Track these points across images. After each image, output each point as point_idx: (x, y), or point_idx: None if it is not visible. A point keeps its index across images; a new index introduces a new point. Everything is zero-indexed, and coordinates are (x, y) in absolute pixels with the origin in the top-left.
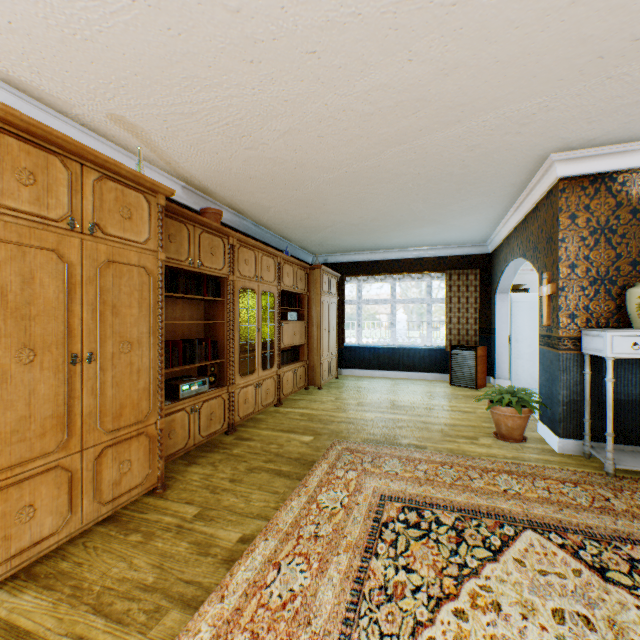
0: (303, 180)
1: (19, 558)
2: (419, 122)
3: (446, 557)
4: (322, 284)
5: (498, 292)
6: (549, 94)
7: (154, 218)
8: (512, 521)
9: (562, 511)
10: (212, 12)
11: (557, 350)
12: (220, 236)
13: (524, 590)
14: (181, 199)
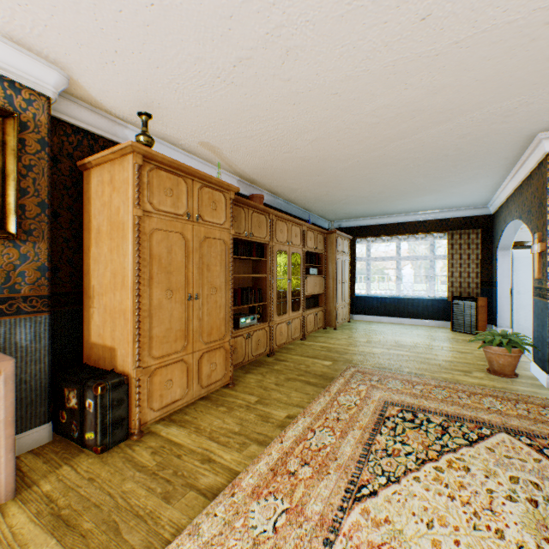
0: (324, 169)
1: (166, 408)
2: (415, 124)
3: (432, 440)
4: (337, 245)
5: (499, 249)
6: (526, 94)
7: (228, 207)
8: (490, 427)
9: (537, 425)
10: (272, 83)
11: (546, 300)
12: (264, 214)
13: (490, 464)
14: None
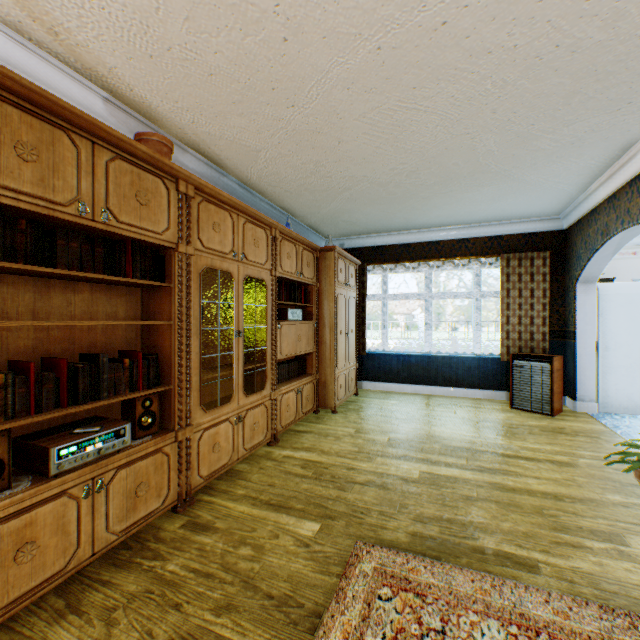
0: (302, 77)
1: None
2: None
3: None
4: (337, 272)
5: (580, 281)
6: None
7: None
8: None
9: None
10: None
11: None
12: (159, 175)
13: None
14: (104, 121)
